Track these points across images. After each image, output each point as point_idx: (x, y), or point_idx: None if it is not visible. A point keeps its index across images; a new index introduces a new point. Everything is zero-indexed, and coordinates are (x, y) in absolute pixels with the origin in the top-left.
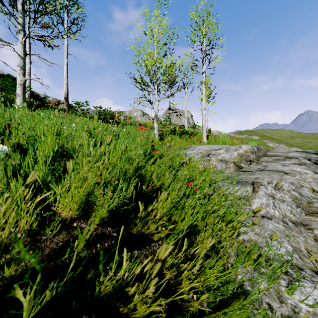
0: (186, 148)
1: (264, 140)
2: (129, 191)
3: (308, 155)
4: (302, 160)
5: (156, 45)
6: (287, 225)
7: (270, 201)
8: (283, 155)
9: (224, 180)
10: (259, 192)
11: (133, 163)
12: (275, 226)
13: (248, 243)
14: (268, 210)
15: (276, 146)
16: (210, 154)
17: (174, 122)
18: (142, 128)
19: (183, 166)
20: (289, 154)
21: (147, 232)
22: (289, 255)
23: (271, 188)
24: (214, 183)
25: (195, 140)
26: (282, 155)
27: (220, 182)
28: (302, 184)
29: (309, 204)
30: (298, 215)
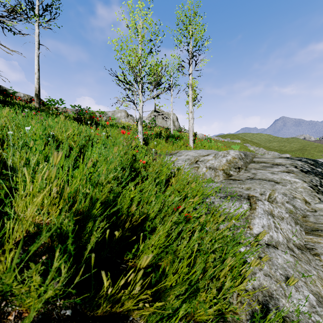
0: (172, 154)
1: (245, 144)
2: (92, 241)
3: (293, 162)
4: (290, 168)
5: (140, 40)
6: (294, 254)
7: (270, 222)
8: (270, 161)
9: (217, 194)
10: (257, 209)
11: (103, 190)
12: (284, 259)
13: (260, 292)
14: (271, 235)
15: (256, 150)
16: (198, 160)
17: (159, 125)
18: (124, 132)
19: (171, 176)
20: (275, 160)
21: (121, 309)
22: (316, 312)
23: (268, 203)
24: (207, 197)
25: (181, 144)
26: (269, 162)
27: (213, 196)
28: (295, 195)
29: (305, 219)
30: (300, 236)
